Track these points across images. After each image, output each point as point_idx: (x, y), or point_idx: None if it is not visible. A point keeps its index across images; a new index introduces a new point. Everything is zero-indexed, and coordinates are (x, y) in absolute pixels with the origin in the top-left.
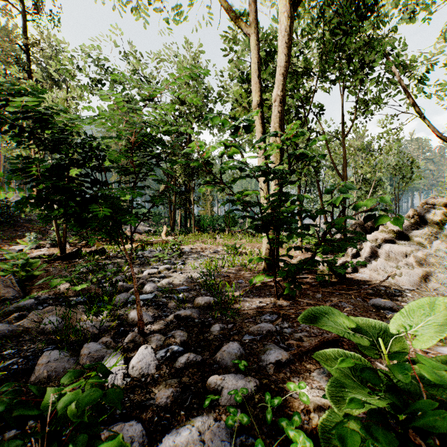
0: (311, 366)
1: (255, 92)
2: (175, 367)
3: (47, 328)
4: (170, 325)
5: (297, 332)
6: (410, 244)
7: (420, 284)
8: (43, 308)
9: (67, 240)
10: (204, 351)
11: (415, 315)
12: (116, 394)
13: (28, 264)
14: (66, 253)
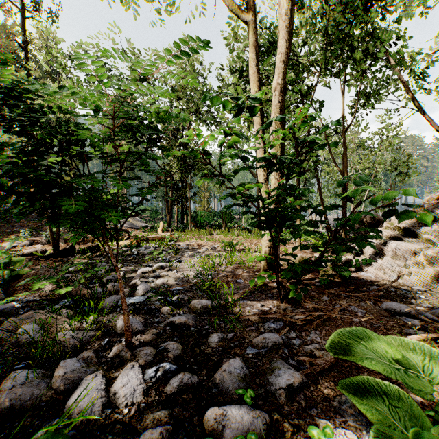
0: (329, 391)
1: (254, 82)
2: (166, 393)
3: (23, 339)
4: (162, 335)
5: (306, 343)
6: (418, 242)
7: (432, 285)
8: (24, 312)
9: (62, 236)
10: (201, 369)
11: None
12: None
13: (13, 263)
14: (58, 250)
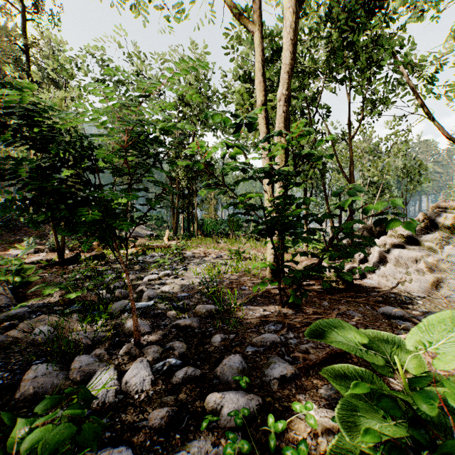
0: (318, 381)
1: (259, 91)
2: (172, 383)
3: (38, 339)
4: (168, 336)
5: (303, 343)
6: (420, 249)
7: (431, 291)
8: (36, 316)
9: (66, 245)
10: (204, 364)
11: (435, 330)
12: (91, 431)
13: (22, 270)
14: (64, 258)
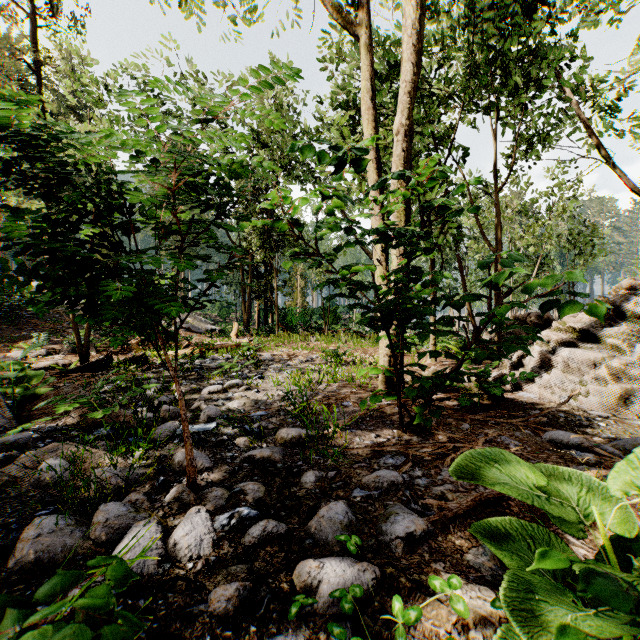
0: (462, 542)
1: (367, 123)
2: (244, 544)
3: (46, 478)
4: (237, 473)
5: (436, 484)
6: (600, 349)
7: (618, 408)
8: (45, 445)
9: (93, 343)
10: (291, 516)
11: None
12: (110, 637)
13: (27, 378)
14: (88, 362)
